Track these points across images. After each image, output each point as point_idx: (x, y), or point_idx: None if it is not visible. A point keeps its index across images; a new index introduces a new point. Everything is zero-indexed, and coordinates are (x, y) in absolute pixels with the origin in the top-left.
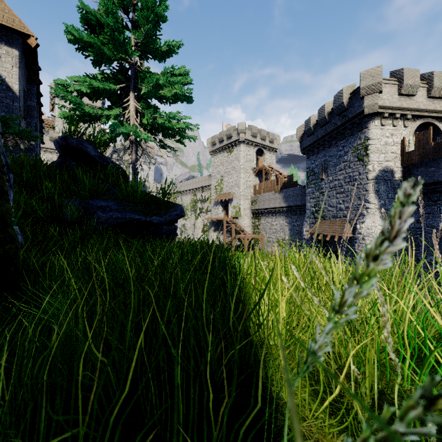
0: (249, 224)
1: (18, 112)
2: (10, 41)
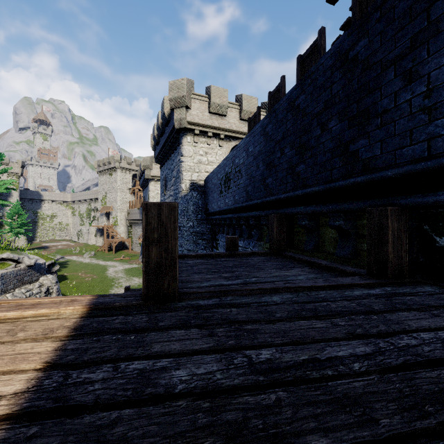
0: (124, 230)
1: None
2: None
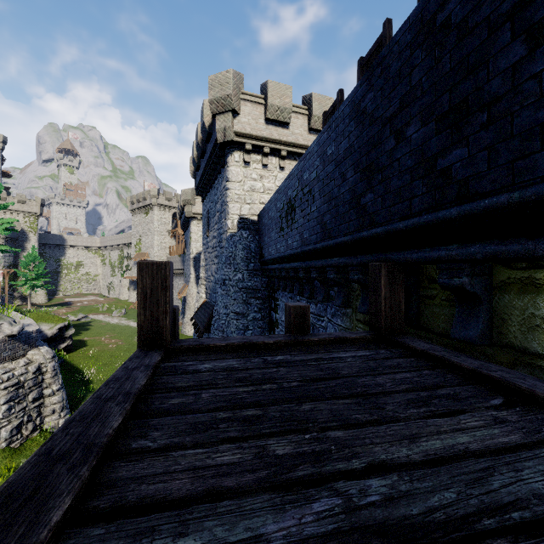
0: None
1: None
2: None
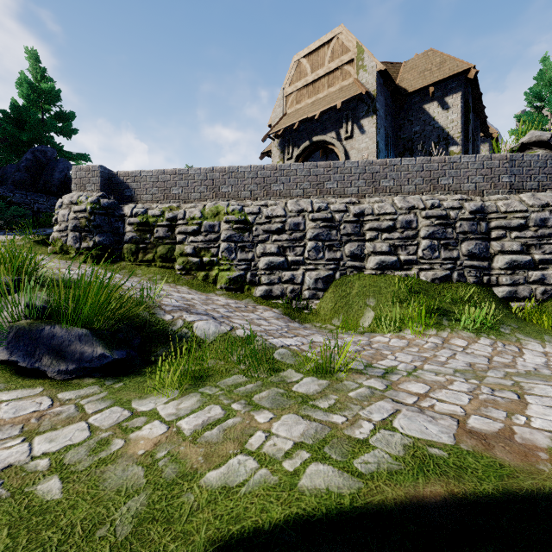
0: None
1: None
2: (484, 141)
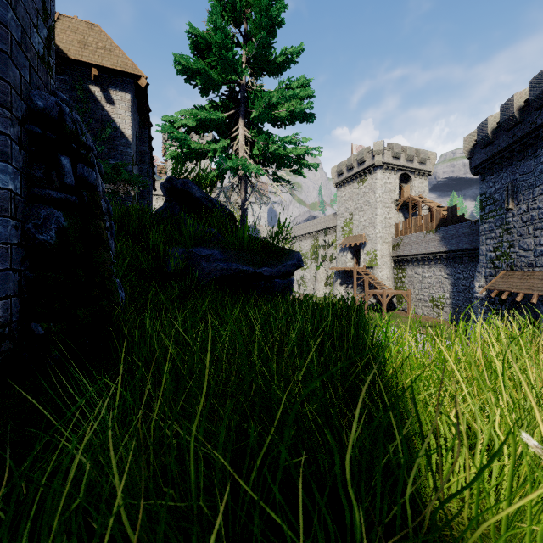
0: (389, 275)
1: (131, 159)
2: (123, 86)
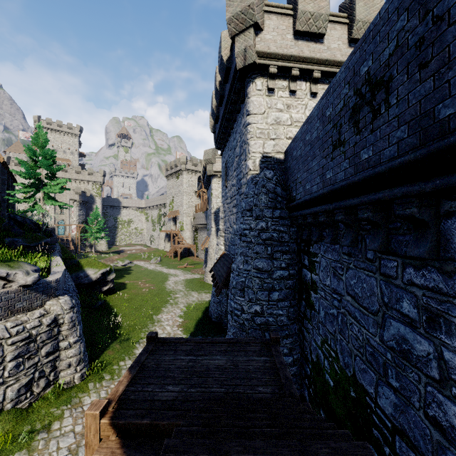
0: (190, 236)
1: None
2: None
